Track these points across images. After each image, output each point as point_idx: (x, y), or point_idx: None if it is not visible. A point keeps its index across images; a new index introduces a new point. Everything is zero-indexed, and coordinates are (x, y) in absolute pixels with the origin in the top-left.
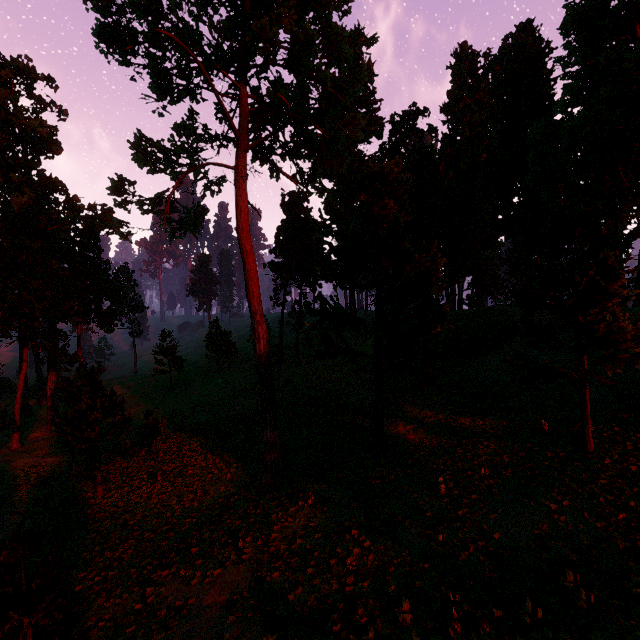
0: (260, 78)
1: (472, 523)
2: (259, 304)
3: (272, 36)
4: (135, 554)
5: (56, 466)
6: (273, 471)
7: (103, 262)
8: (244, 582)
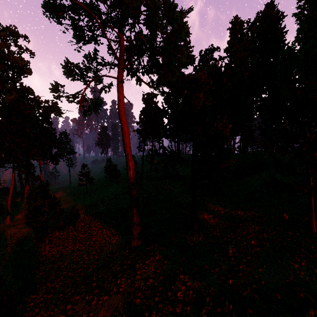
0: (131, 31)
1: (248, 273)
2: (130, 150)
3: (136, 6)
4: (63, 285)
5: (27, 233)
6: (137, 239)
7: (52, 129)
8: (120, 304)
